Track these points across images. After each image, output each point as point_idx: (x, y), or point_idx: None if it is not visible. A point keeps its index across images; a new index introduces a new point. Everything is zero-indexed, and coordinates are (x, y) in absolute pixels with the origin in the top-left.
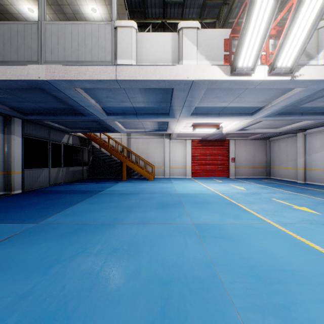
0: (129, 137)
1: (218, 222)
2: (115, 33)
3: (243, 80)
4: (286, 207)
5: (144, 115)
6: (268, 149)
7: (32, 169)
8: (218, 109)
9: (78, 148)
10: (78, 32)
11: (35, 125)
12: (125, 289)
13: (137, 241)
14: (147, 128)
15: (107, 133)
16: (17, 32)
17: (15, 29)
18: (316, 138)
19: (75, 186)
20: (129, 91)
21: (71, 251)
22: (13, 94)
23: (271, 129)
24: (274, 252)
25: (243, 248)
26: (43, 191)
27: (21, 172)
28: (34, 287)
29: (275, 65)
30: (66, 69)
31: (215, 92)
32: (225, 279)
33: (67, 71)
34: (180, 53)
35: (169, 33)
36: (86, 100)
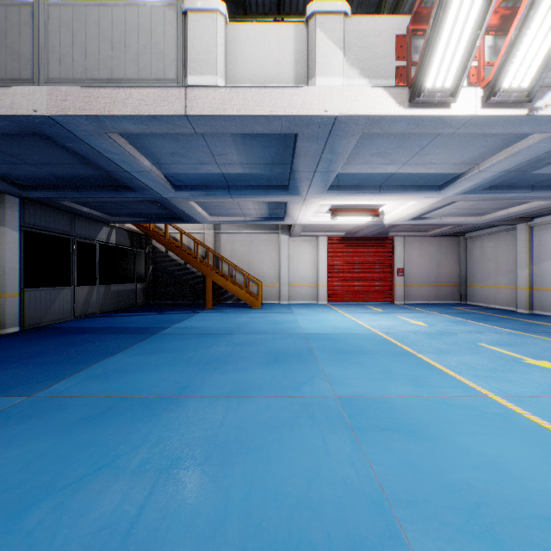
0: (217, 232)
1: (385, 394)
2: (184, 25)
3: (434, 115)
4: (510, 362)
5: (243, 189)
6: (462, 253)
7: (40, 288)
8: (380, 178)
9: (128, 251)
10: (111, 22)
11: (45, 209)
12: None
13: (225, 438)
14: (248, 215)
15: (178, 225)
16: None
17: None
18: (550, 234)
19: (120, 319)
20: (214, 141)
21: (83, 465)
22: None
23: (471, 217)
24: (512, 467)
25: (446, 457)
26: (59, 328)
27: (18, 295)
28: None
29: (497, 86)
30: (88, 94)
31: (376, 144)
32: (419, 545)
33: (89, 98)
34: (312, 64)
35: (289, 25)
36: (132, 160)
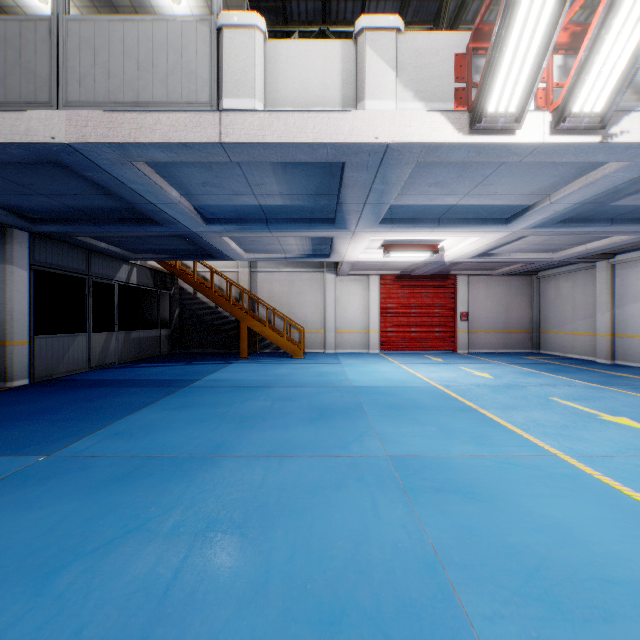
0: (253, 270)
1: (443, 453)
2: (219, 42)
3: (497, 143)
4: (584, 418)
5: (283, 223)
6: (534, 295)
7: (52, 335)
8: (439, 210)
9: (151, 293)
10: (137, 39)
11: (58, 244)
12: (229, 638)
13: (265, 500)
14: (289, 251)
15: (208, 263)
16: (6, 40)
17: (1, 32)
18: (635, 273)
19: (142, 370)
20: (251, 170)
21: (112, 528)
22: (4, 178)
23: (544, 253)
24: (577, 530)
25: (506, 520)
26: (74, 380)
27: (27, 343)
28: (6, 631)
29: (566, 110)
30: (112, 119)
31: (433, 173)
32: (472, 607)
33: (113, 123)
34: (361, 86)
35: (335, 41)
36: (159, 191)
